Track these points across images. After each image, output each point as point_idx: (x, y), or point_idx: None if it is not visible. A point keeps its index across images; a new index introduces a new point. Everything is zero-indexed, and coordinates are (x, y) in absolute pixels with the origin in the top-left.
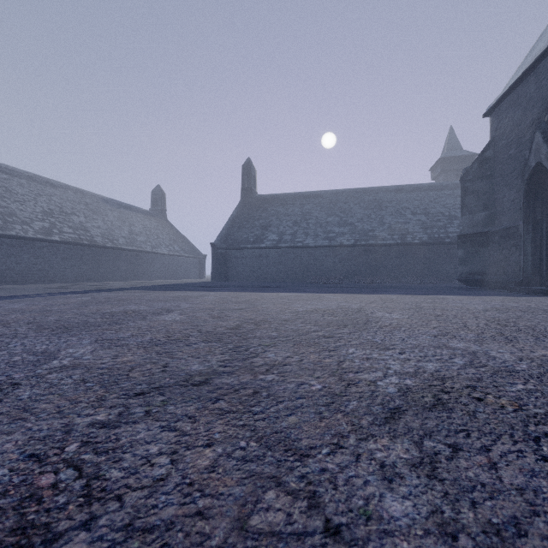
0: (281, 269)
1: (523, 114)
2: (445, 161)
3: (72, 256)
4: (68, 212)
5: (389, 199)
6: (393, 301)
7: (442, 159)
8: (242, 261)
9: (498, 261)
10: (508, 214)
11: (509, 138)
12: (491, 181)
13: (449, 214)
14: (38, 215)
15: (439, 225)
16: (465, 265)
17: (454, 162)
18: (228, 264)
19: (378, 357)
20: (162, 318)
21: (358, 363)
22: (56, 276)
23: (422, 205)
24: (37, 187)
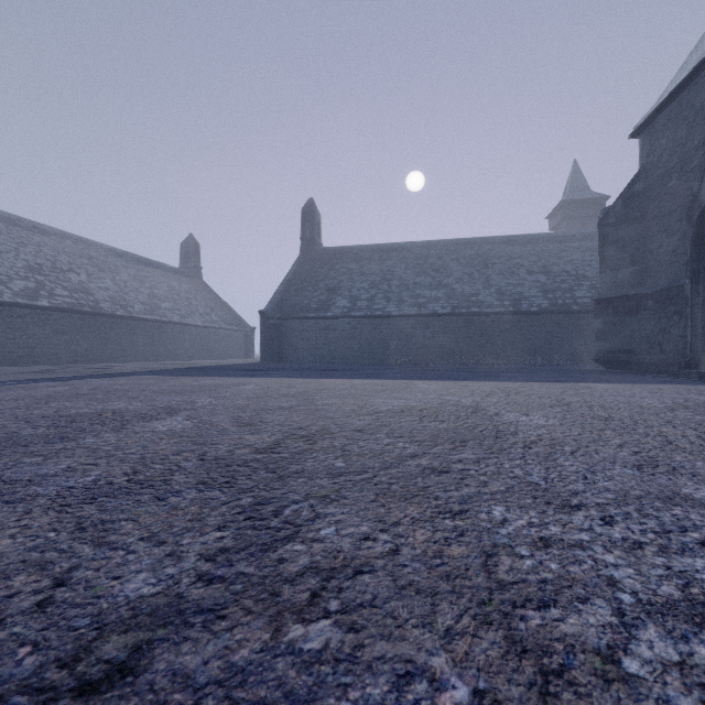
0: (354, 346)
1: (689, 130)
2: (568, 205)
3: (67, 328)
4: (64, 268)
5: (496, 253)
6: (519, 393)
7: (563, 203)
8: (302, 335)
9: (653, 335)
10: (666, 270)
11: (667, 165)
12: (642, 226)
13: (577, 273)
14: (20, 271)
15: (564, 288)
16: (605, 340)
17: (579, 206)
18: (282, 339)
19: (564, 536)
20: (152, 426)
21: (530, 561)
22: (44, 355)
23: (540, 262)
24: (20, 234)
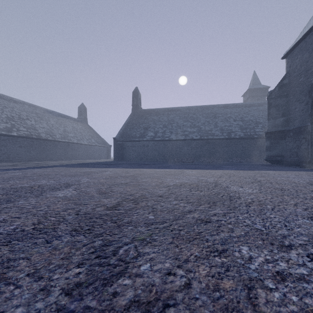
0: (156, 153)
1: (310, 55)
2: (251, 91)
3: (25, 145)
4: (24, 118)
5: (220, 112)
6: (235, 176)
7: (249, 90)
8: (132, 148)
9: (292, 148)
10: (298, 119)
11: (299, 71)
12: (287, 99)
13: (256, 121)
14: (3, 119)
15: (250, 127)
16: (270, 150)
17: (256, 91)
18: (123, 150)
19: (291, 271)
20: (56, 193)
21: (277, 293)
22: (14, 157)
23: (239, 116)
24: (4, 102)
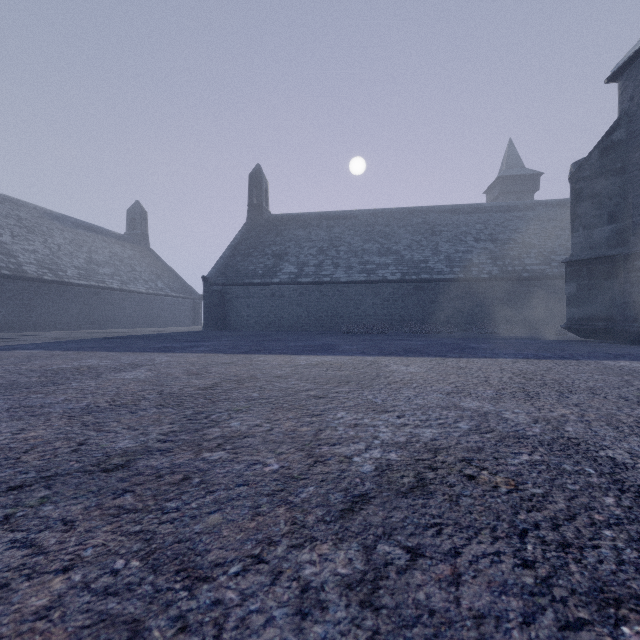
0: (301, 313)
1: None
2: (504, 181)
3: None
4: None
5: (443, 221)
6: (569, 386)
7: (500, 178)
8: (247, 302)
9: None
10: None
11: None
12: (623, 178)
13: (523, 241)
14: None
15: (512, 255)
16: (578, 306)
17: (515, 182)
18: (227, 306)
19: None
20: None
21: None
22: None
23: (487, 230)
24: None
